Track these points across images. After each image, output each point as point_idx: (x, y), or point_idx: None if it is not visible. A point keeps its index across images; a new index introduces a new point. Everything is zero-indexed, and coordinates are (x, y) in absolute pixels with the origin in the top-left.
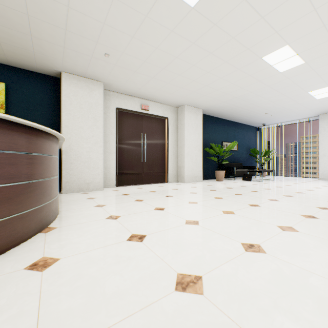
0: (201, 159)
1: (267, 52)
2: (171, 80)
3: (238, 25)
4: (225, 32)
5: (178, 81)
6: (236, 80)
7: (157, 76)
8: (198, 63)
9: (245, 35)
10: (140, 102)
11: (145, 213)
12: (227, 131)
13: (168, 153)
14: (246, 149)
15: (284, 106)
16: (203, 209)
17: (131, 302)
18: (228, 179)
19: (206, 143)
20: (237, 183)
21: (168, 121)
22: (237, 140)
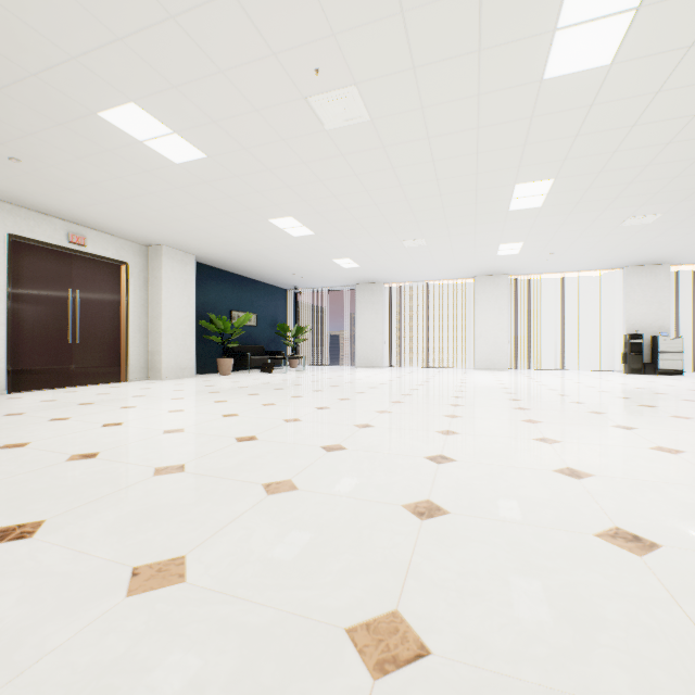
0: (193, 339)
1: (273, 217)
2: (139, 212)
3: (234, 190)
4: (220, 191)
5: (153, 216)
6: (243, 233)
7: (113, 202)
8: (186, 206)
9: (244, 199)
10: (66, 229)
11: (109, 412)
12: (240, 293)
13: (130, 328)
14: (271, 324)
15: (313, 269)
16: (191, 402)
17: (132, 440)
18: (240, 372)
19: (204, 313)
20: (251, 376)
21: (128, 269)
22: (257, 309)
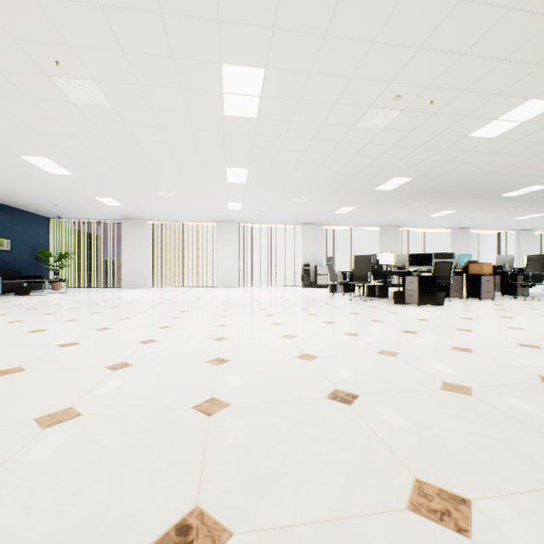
0: None
1: (26, 154)
2: None
3: None
4: None
5: None
6: None
7: None
8: None
9: None
10: None
11: None
12: None
13: None
14: (30, 249)
15: (77, 203)
16: None
17: None
18: None
19: None
20: (2, 299)
21: None
22: (11, 234)
